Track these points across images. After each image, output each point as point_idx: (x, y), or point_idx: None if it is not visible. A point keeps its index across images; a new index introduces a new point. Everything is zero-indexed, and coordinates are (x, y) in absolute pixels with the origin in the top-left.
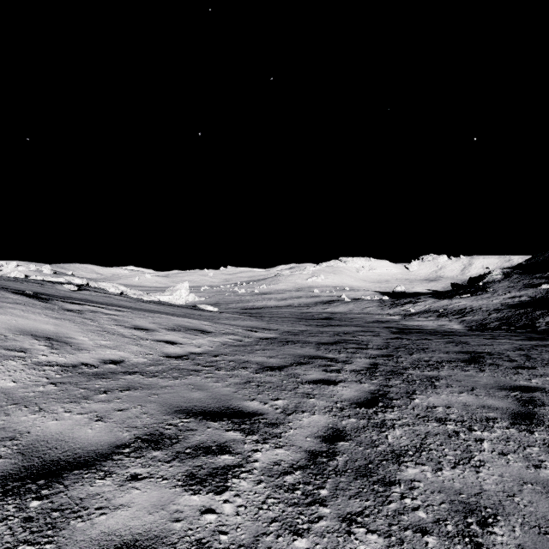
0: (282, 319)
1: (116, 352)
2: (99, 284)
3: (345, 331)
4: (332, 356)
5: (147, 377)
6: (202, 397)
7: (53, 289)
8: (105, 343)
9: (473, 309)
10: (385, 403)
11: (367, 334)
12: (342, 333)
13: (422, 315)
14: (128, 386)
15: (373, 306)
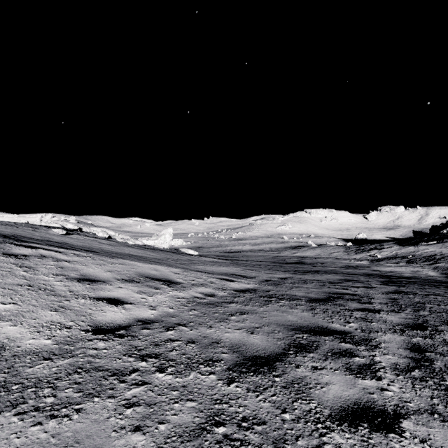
0: (257, 263)
1: (3, 328)
2: (91, 229)
3: (329, 280)
4: (340, 327)
5: None
6: None
7: (43, 233)
8: (2, 309)
9: (443, 255)
10: None
11: (358, 285)
12: (328, 282)
13: (390, 260)
14: None
15: (339, 251)
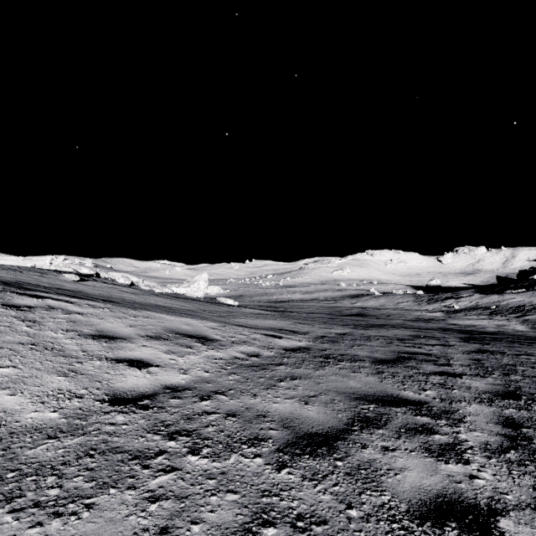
0: (310, 315)
1: None
2: (110, 274)
3: (397, 336)
4: (414, 396)
5: None
6: None
7: (52, 279)
8: None
9: (534, 306)
10: None
11: (433, 343)
12: (396, 339)
13: (469, 312)
14: None
15: (408, 301)
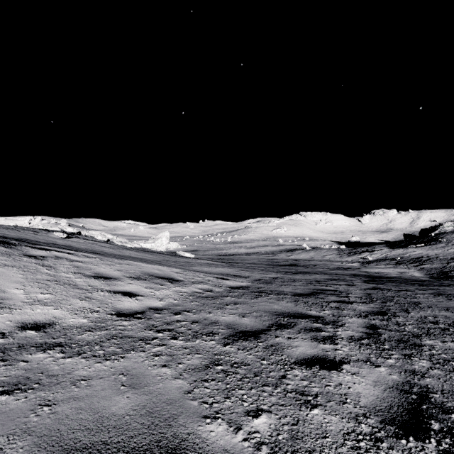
0: (252, 265)
1: (49, 311)
2: (89, 232)
3: (316, 279)
4: (316, 313)
5: (66, 355)
6: (129, 411)
7: (44, 236)
8: (43, 297)
9: (429, 257)
10: (442, 422)
11: (341, 283)
12: (315, 281)
13: (380, 262)
14: (18, 380)
15: (332, 254)
